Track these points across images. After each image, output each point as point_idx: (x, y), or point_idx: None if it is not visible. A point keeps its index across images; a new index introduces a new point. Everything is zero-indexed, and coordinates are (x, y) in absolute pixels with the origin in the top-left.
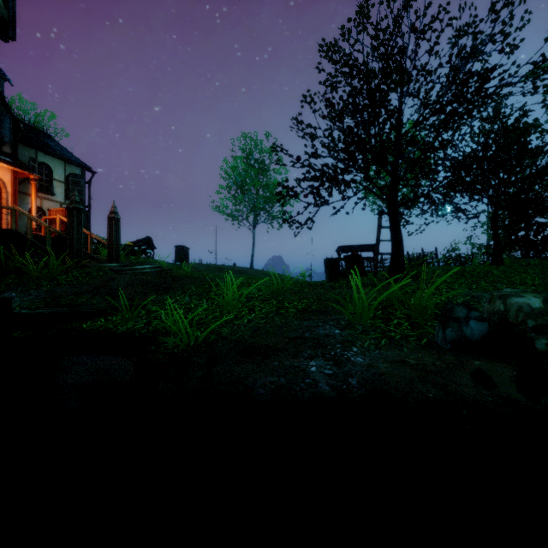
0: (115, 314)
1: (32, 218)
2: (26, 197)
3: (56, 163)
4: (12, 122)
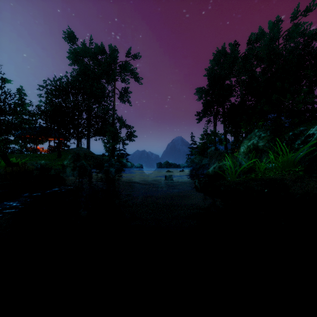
0: None
1: None
2: None
3: None
4: None
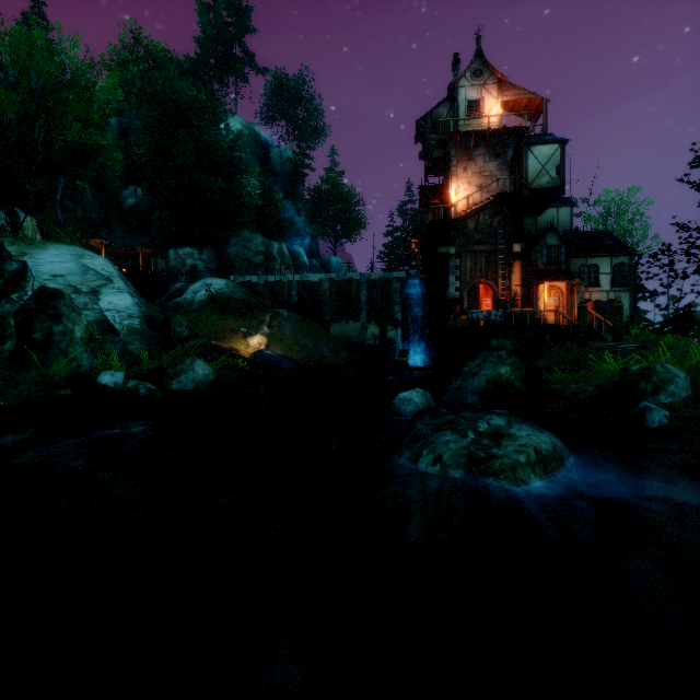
0: (557, 372)
1: (563, 316)
2: (579, 294)
3: (602, 260)
4: (566, 247)
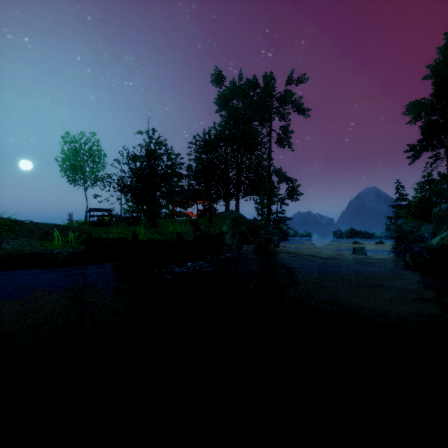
0: None
1: None
2: None
3: None
4: None
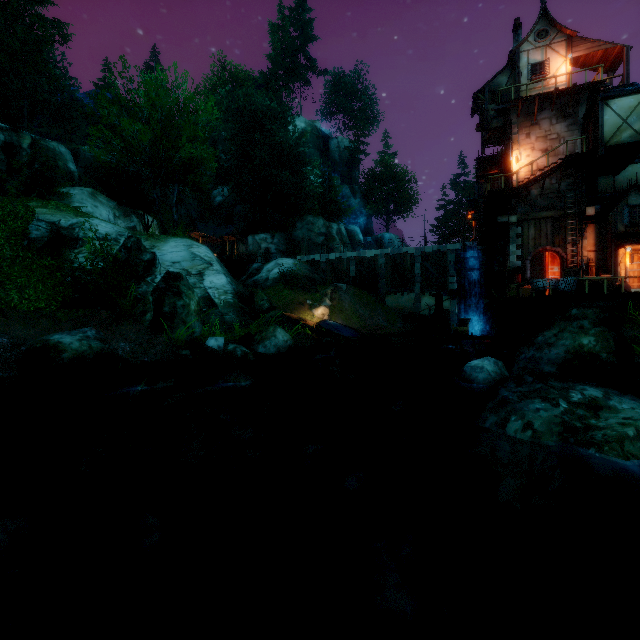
0: None
1: None
2: None
3: None
4: None
